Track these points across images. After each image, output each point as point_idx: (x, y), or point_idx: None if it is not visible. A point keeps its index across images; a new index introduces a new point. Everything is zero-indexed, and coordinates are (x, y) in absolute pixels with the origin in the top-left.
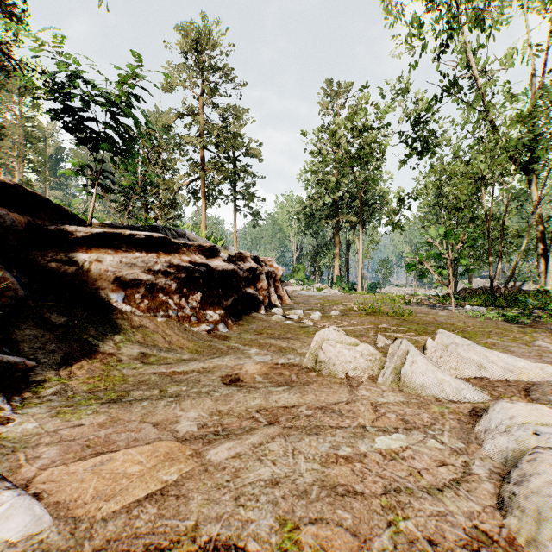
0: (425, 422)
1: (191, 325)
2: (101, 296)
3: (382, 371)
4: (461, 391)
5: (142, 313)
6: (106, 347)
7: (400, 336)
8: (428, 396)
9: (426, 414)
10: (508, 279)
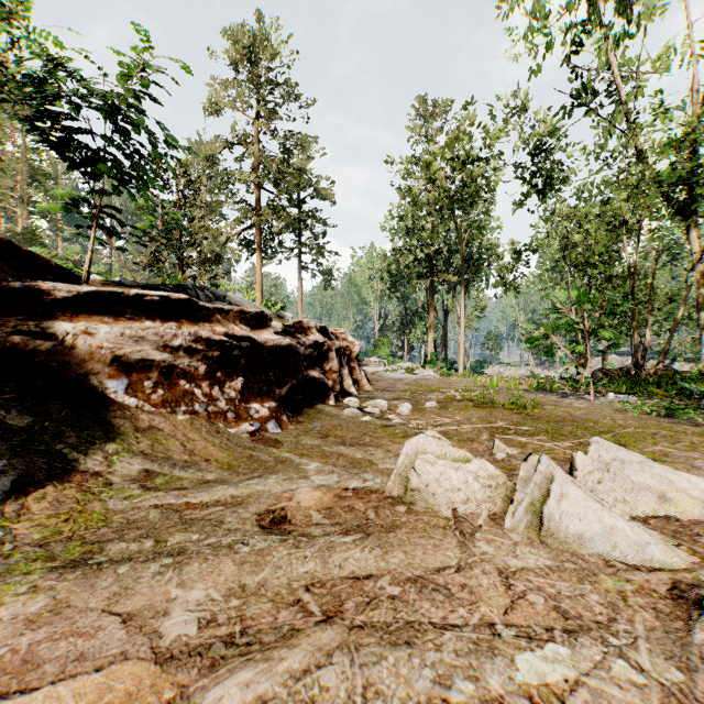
0: (598, 614)
1: (228, 424)
2: (92, 384)
3: (510, 507)
4: (645, 547)
5: (154, 408)
6: (90, 462)
7: (526, 441)
8: (590, 555)
9: (595, 595)
10: (659, 357)
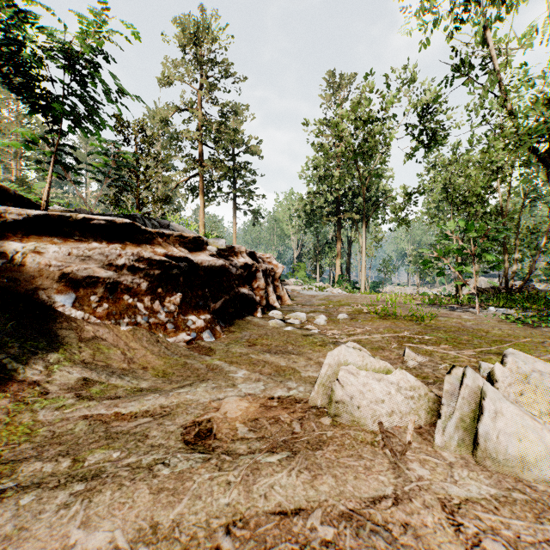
0: None
1: (167, 334)
2: (41, 298)
3: (438, 421)
4: None
5: (99, 320)
6: (29, 372)
7: (432, 350)
8: (535, 480)
9: None
10: (525, 278)
